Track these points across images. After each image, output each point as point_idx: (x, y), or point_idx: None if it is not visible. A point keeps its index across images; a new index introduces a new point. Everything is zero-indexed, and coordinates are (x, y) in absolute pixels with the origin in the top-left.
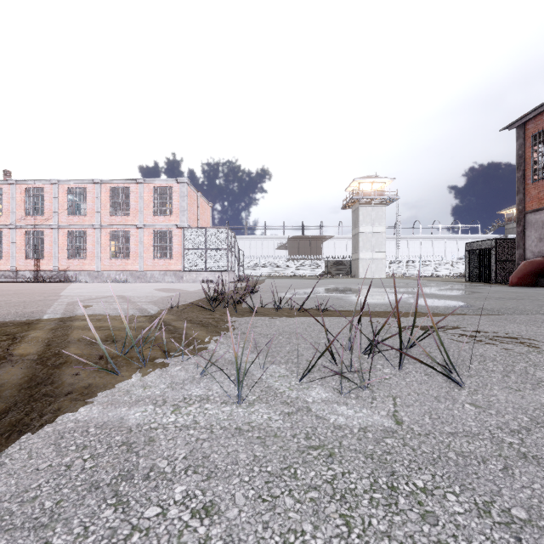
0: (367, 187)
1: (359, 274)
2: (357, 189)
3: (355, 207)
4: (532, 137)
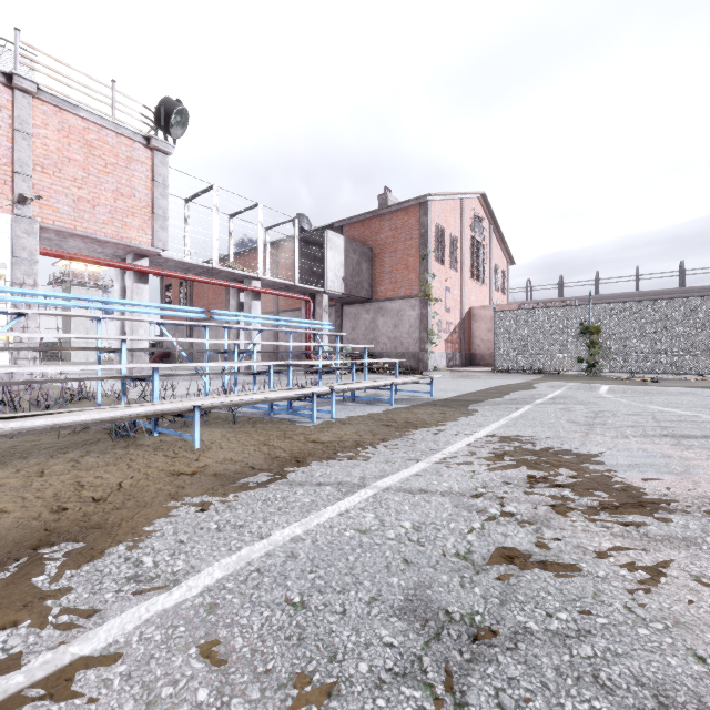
0: (82, 267)
1: (70, 357)
2: (69, 266)
3: (66, 287)
4: (165, 286)
